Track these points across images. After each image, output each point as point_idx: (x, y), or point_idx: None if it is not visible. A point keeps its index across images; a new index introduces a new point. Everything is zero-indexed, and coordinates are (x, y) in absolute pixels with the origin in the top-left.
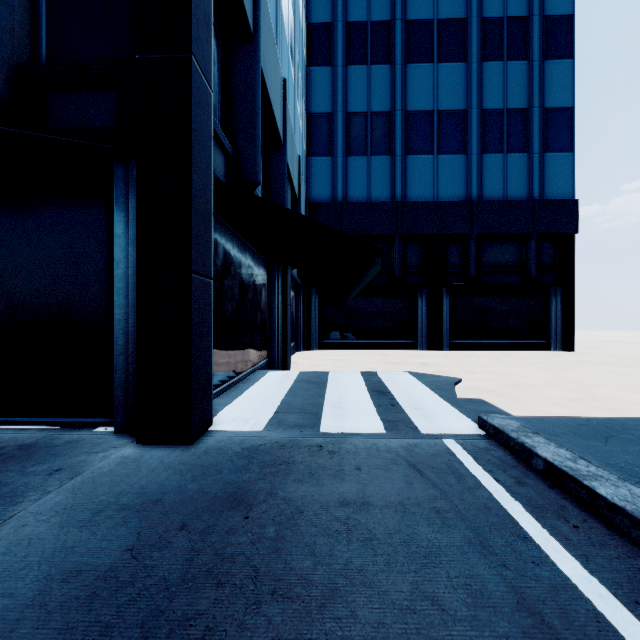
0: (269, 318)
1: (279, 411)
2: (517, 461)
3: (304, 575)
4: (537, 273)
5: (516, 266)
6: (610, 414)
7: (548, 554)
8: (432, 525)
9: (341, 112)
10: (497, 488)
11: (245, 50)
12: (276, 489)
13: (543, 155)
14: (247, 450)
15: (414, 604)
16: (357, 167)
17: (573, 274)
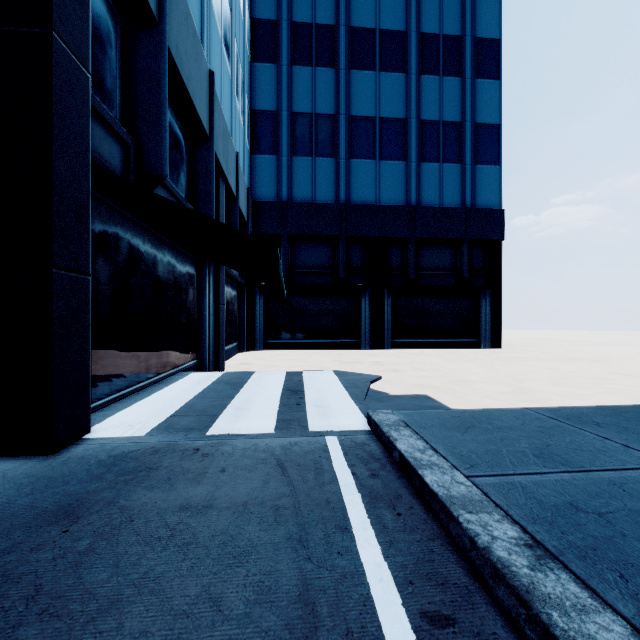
0: (199, 318)
1: (176, 414)
2: (384, 454)
3: (91, 589)
4: (469, 276)
5: (451, 269)
6: (536, 405)
7: (357, 543)
8: (262, 524)
9: (286, 111)
10: (349, 482)
11: (149, 35)
12: (119, 498)
13: (474, 167)
14: (114, 457)
15: (193, 608)
16: (302, 167)
17: (500, 278)
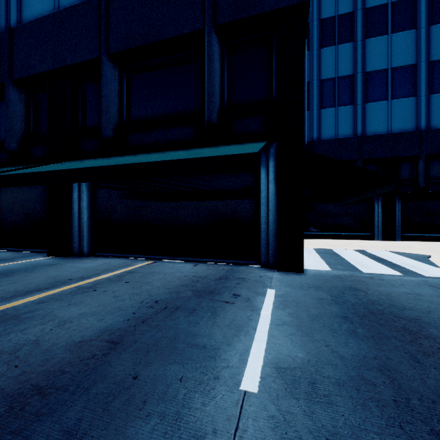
0: None
1: (328, 264)
2: None
3: (412, 307)
4: None
5: None
6: None
7: None
8: None
9: (316, 80)
10: None
11: None
12: (368, 288)
13: None
14: (334, 276)
15: None
16: (327, 116)
17: None
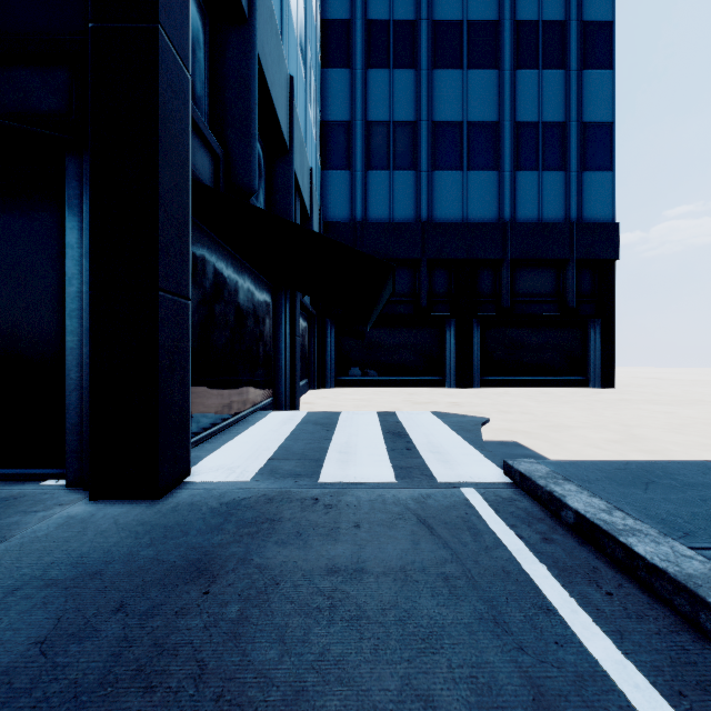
0: (275, 351)
1: (275, 457)
2: (545, 513)
3: (264, 671)
4: (575, 303)
5: (552, 295)
6: (652, 456)
7: (575, 631)
8: (437, 596)
9: (360, 121)
10: (519, 547)
11: (238, 34)
12: (251, 554)
13: (581, 174)
14: (226, 505)
15: (401, 708)
16: (378, 183)
17: (613, 304)
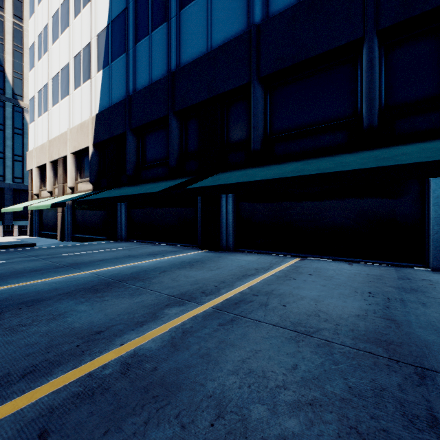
0: None
1: None
2: None
3: None
4: None
5: None
6: None
7: None
8: None
9: None
10: None
11: None
12: None
13: None
14: None
15: None
16: None
17: None
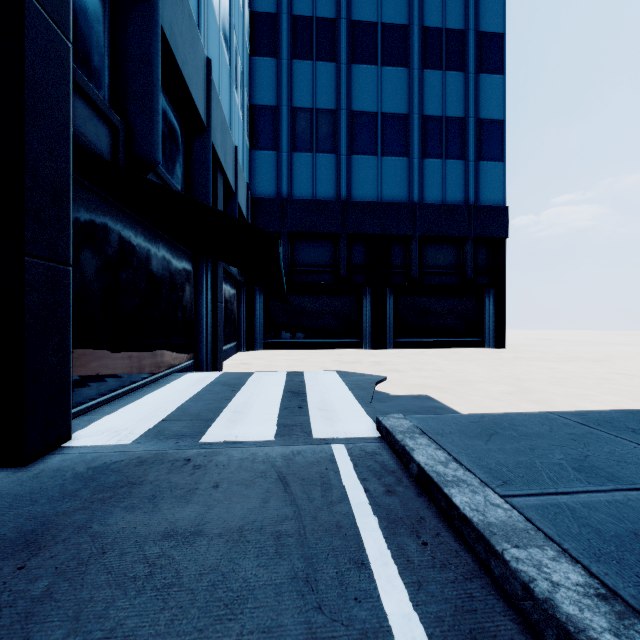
0: (196, 316)
1: (168, 419)
2: (398, 466)
3: None
4: (473, 275)
5: (454, 268)
6: (538, 405)
7: (378, 585)
8: (261, 557)
9: (286, 106)
10: (361, 500)
11: (140, 11)
12: (93, 521)
13: (478, 163)
14: (93, 470)
15: None
16: (302, 163)
17: (504, 276)
